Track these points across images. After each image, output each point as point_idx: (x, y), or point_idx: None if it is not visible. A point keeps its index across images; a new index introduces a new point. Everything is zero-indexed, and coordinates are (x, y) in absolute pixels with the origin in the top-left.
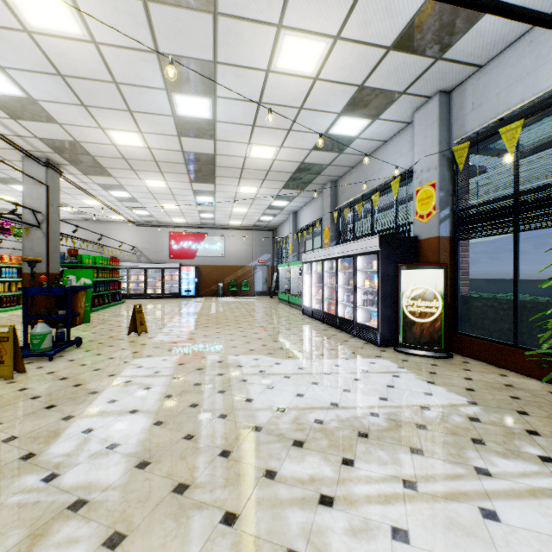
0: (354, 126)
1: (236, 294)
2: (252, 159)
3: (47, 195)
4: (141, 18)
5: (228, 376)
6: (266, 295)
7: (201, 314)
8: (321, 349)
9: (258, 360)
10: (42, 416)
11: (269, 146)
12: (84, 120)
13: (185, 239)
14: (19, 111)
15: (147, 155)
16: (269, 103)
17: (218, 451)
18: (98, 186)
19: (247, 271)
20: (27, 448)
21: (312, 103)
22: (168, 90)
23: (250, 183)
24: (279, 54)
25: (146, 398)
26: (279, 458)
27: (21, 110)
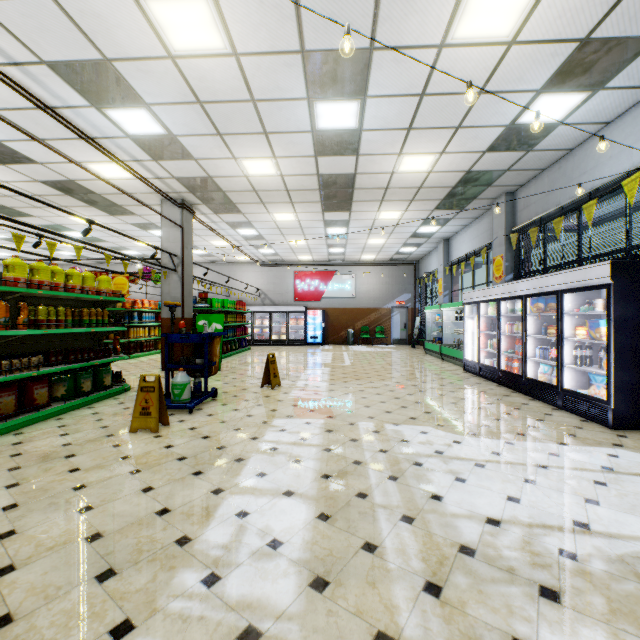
0: (559, 106)
1: (369, 342)
2: (400, 174)
3: (182, 237)
4: (289, 9)
5: (394, 455)
6: (406, 344)
7: (334, 365)
8: (514, 425)
9: (427, 435)
10: (191, 484)
11: (426, 154)
12: (219, 151)
13: (311, 278)
14: (160, 151)
15: (278, 184)
16: (435, 94)
17: (420, 582)
18: (227, 225)
19: (381, 314)
20: (181, 529)
21: (499, 81)
22: (310, 98)
23: (393, 206)
24: (462, 17)
25: (298, 475)
26: (527, 618)
27: (162, 150)
